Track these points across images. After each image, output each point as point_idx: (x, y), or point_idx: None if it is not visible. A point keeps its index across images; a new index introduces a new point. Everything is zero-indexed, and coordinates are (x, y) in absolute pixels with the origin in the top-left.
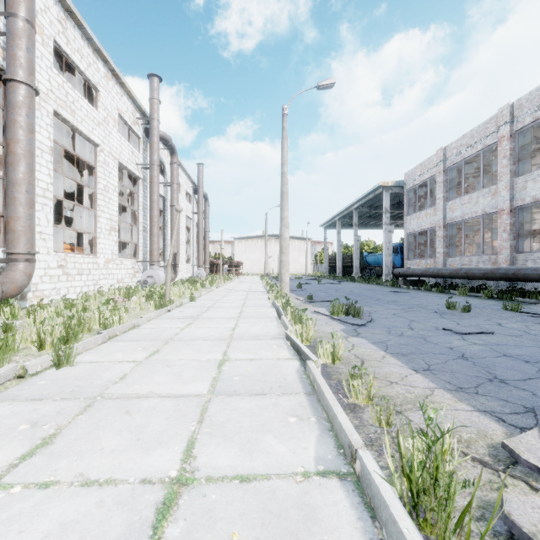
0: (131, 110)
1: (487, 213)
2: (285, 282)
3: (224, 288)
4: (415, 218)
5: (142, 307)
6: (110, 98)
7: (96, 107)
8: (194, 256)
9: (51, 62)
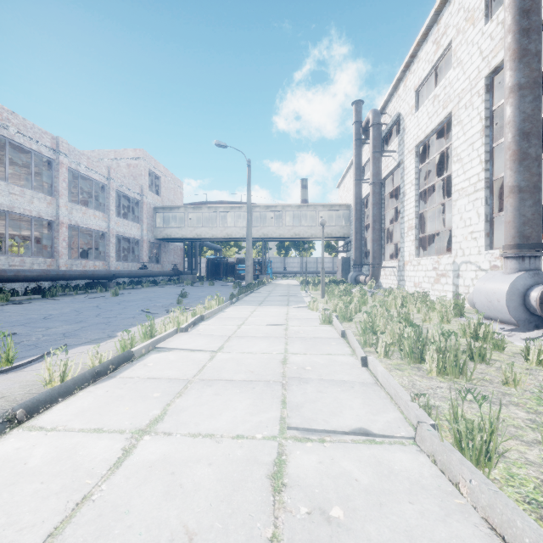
0: None
1: None
2: None
3: None
4: None
5: None
6: None
7: None
8: None
9: None
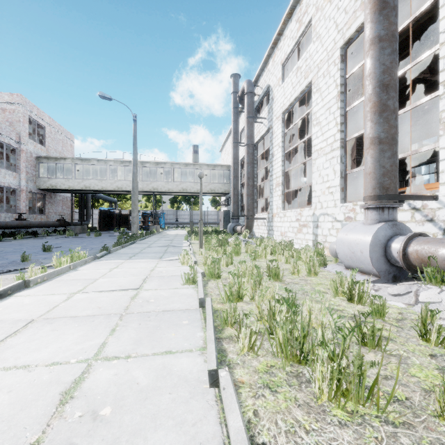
0: None
1: None
2: None
3: None
4: None
5: None
6: None
7: None
8: None
9: None
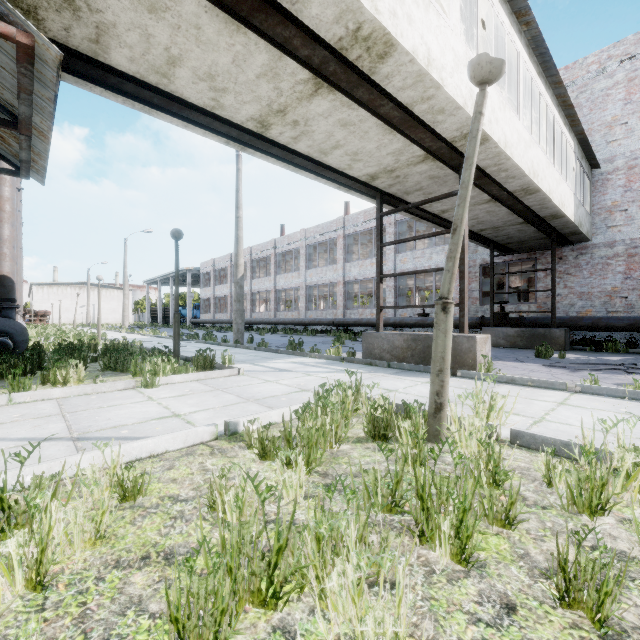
0: None
1: (226, 295)
2: (126, 326)
3: None
4: (204, 291)
5: None
6: None
7: None
8: None
9: None
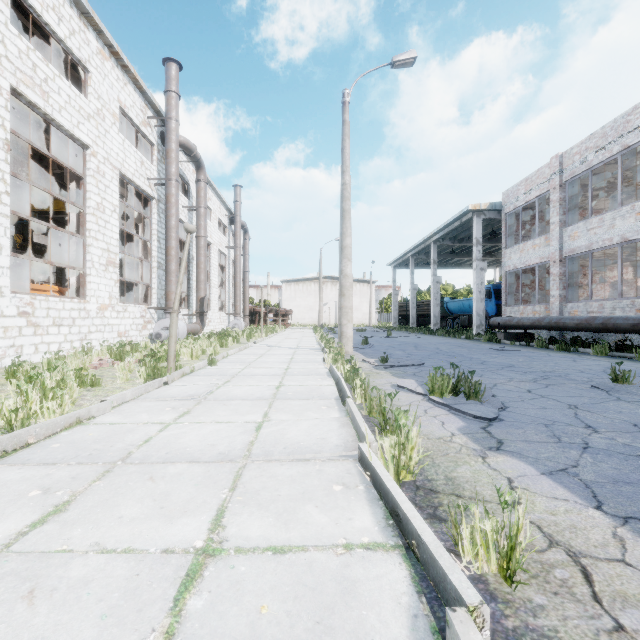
0: (139, 105)
1: (628, 239)
2: (347, 336)
3: (265, 343)
4: (517, 252)
5: (126, 377)
6: (108, 84)
7: (85, 94)
8: (230, 303)
9: (7, 16)
